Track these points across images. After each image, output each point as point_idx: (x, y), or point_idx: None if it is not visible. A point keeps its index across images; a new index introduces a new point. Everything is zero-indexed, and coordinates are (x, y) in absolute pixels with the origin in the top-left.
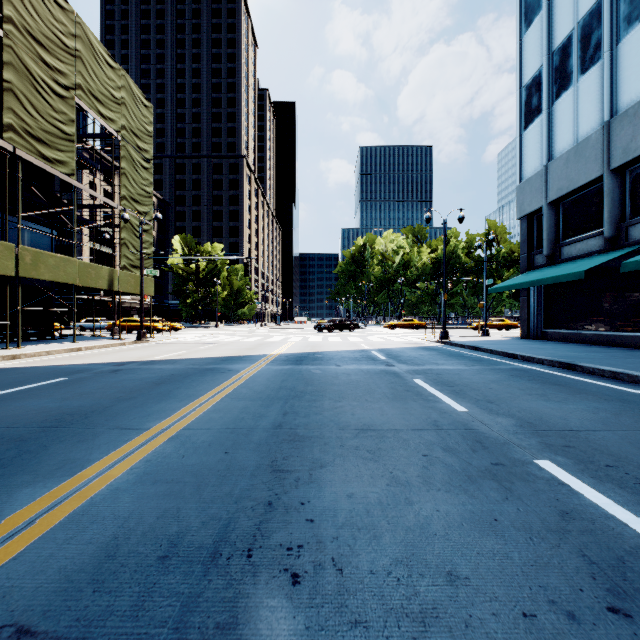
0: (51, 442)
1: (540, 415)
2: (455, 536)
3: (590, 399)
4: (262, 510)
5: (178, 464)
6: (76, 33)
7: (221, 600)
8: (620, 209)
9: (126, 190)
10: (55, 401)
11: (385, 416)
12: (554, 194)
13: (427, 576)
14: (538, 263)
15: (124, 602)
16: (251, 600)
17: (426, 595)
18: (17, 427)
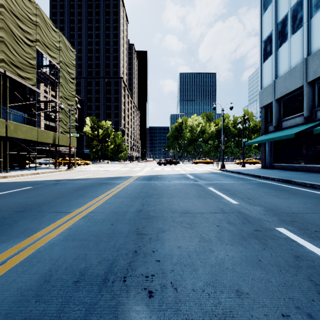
0: (19, 219)
1: (276, 205)
2: (238, 269)
3: (301, 197)
4: (131, 255)
5: (86, 230)
6: (36, 13)
7: (108, 306)
8: (312, 102)
9: (62, 93)
10: (23, 198)
11: (195, 206)
12: (278, 95)
13: (225, 292)
14: (270, 130)
15: (53, 308)
16: (125, 306)
17: (225, 303)
18: (2, 211)
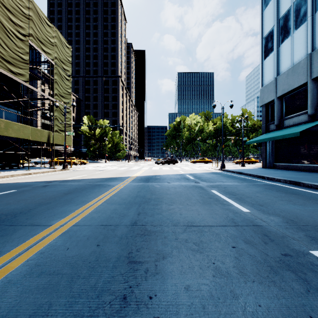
0: None
1: (295, 214)
2: None
3: None
4: (118, 306)
5: (62, 256)
6: (29, 6)
7: None
8: (317, 99)
9: (57, 90)
10: (1, 205)
11: (200, 215)
12: (280, 92)
13: None
14: (271, 129)
15: None
16: None
17: None
18: None
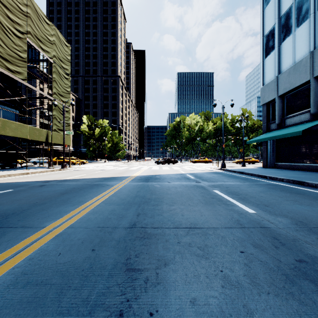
0: None
1: (304, 215)
2: None
3: None
4: None
5: (53, 262)
6: (27, 4)
7: None
8: None
9: (56, 89)
10: None
11: (203, 216)
12: (282, 91)
13: None
14: (272, 128)
15: None
16: None
17: None
18: None
